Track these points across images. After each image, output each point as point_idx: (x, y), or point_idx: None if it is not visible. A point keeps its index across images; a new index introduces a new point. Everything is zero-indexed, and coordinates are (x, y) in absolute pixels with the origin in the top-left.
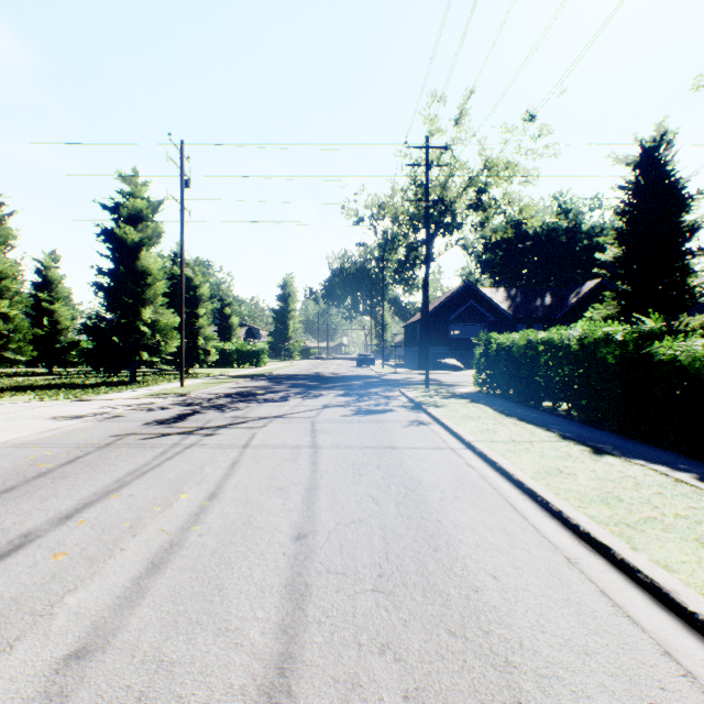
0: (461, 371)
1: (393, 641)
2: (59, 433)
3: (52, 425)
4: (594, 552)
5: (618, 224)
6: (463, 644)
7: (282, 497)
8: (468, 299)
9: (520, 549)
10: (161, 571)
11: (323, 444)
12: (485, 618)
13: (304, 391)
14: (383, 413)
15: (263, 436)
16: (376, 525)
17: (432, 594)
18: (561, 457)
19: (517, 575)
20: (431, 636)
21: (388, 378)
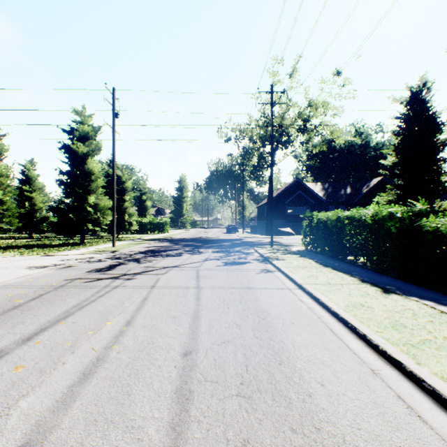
0: (293, 236)
1: (251, 437)
2: (31, 278)
3: (26, 272)
4: (390, 365)
5: (393, 142)
6: (302, 439)
7: (175, 324)
8: (297, 190)
9: (339, 363)
10: (88, 380)
11: (204, 286)
12: (317, 418)
13: (192, 249)
14: (243, 264)
15: (164, 280)
16: (239, 344)
17: (279, 398)
18: (362, 295)
19: (338, 383)
20: (279, 433)
21: (247, 241)
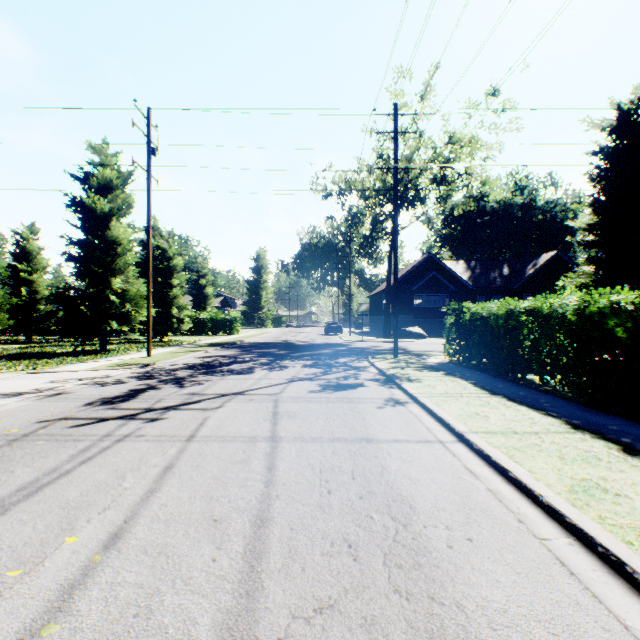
0: (425, 339)
1: None
2: None
3: None
4: None
5: (570, 201)
6: None
7: (214, 543)
8: (430, 270)
9: None
10: None
11: (285, 435)
12: None
13: (271, 360)
14: (353, 388)
15: (215, 421)
16: (358, 620)
17: None
18: (589, 460)
19: None
20: None
21: (356, 347)
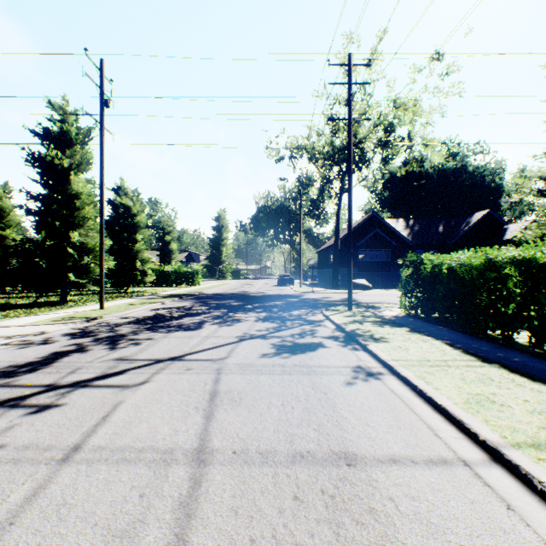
0: (370, 290)
1: None
2: None
3: None
4: None
5: (496, 167)
6: None
7: None
8: (373, 228)
9: None
10: None
11: (219, 447)
12: None
13: (224, 313)
14: (312, 350)
15: (126, 412)
16: None
17: None
18: None
19: None
20: None
21: (308, 298)
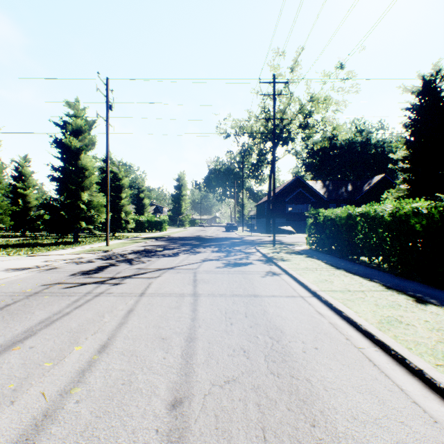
0: (294, 234)
1: None
2: (4, 283)
3: (2, 275)
4: None
5: (394, 140)
6: None
7: (163, 350)
8: (298, 187)
9: (400, 423)
10: None
11: (202, 293)
12: None
13: (190, 248)
14: (245, 265)
15: (157, 285)
16: (250, 386)
17: None
18: (393, 306)
19: None
20: None
21: (247, 239)
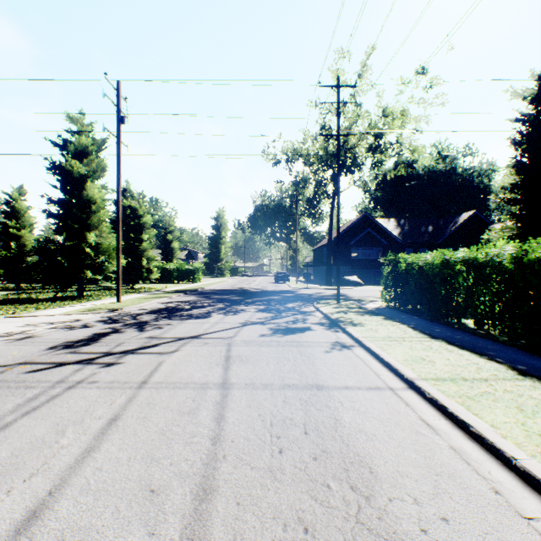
0: (361, 286)
1: None
2: None
3: None
4: None
5: (485, 168)
6: None
7: (146, 526)
8: (365, 227)
9: None
10: None
11: (236, 382)
12: None
13: (227, 306)
14: (301, 332)
15: (169, 366)
16: None
17: None
18: None
19: None
20: None
21: (302, 293)
